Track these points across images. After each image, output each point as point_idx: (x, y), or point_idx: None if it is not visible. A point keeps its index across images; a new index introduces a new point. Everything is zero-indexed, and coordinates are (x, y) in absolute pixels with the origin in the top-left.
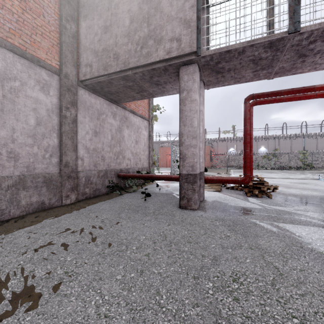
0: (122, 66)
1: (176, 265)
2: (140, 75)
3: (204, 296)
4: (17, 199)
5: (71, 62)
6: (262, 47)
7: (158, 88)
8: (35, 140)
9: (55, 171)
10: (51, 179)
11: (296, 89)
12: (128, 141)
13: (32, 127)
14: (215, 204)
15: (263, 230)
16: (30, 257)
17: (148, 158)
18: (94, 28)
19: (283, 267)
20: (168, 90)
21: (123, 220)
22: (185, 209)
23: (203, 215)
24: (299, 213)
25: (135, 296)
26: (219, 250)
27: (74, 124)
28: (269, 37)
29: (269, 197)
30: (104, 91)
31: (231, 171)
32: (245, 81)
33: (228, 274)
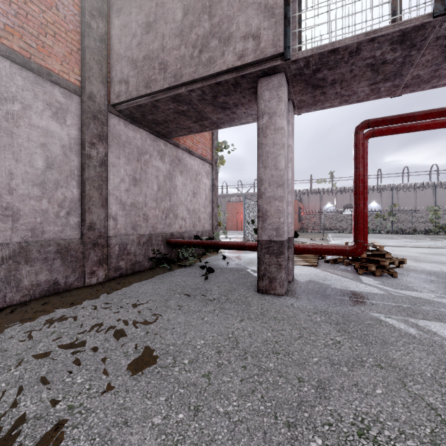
0: (171, 80)
1: (256, 396)
2: (199, 93)
3: None
4: (16, 278)
5: (98, 77)
6: (389, 43)
7: (225, 114)
8: (44, 190)
9: (74, 236)
10: (68, 248)
11: (438, 111)
12: (183, 193)
13: (39, 171)
14: (311, 287)
15: (394, 332)
16: (18, 375)
17: (211, 218)
18: (132, 26)
19: (444, 407)
20: (240, 117)
21: (172, 311)
22: (265, 294)
23: (295, 305)
24: None
25: None
26: (326, 368)
27: (103, 168)
28: (400, 25)
29: (392, 275)
30: (146, 120)
31: (328, 236)
32: (357, 100)
33: (348, 419)
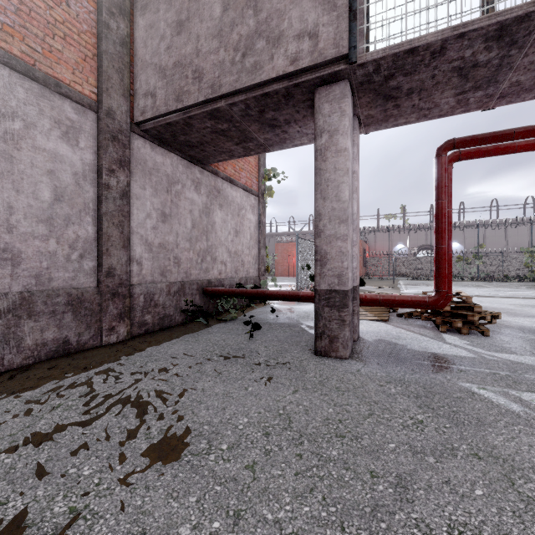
0: (208, 91)
1: (316, 498)
2: (242, 107)
3: None
4: (17, 336)
5: (119, 89)
6: (483, 39)
7: (274, 134)
8: (52, 228)
9: (89, 284)
10: (81, 299)
11: None
12: (222, 231)
13: (45, 204)
14: (382, 348)
15: (492, 409)
16: (9, 464)
17: (257, 261)
18: (160, 26)
19: None
20: (292, 138)
21: (208, 379)
22: (324, 356)
23: (362, 371)
24: None
25: None
26: (407, 458)
27: (124, 200)
28: (498, 15)
29: (483, 333)
30: (178, 142)
31: (400, 283)
32: (439, 114)
33: (440, 533)
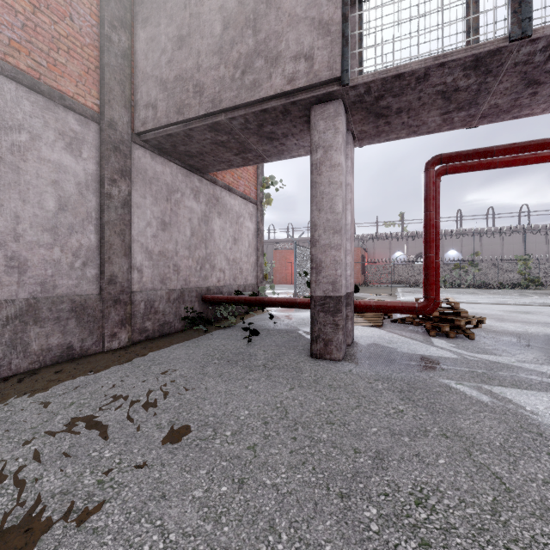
0: (209, 105)
1: (307, 468)
2: (242, 121)
3: (361, 537)
4: (24, 341)
5: (120, 100)
6: (461, 68)
7: (272, 146)
8: (56, 237)
9: (92, 291)
10: (84, 306)
11: (520, 145)
12: (221, 239)
13: (50, 213)
14: (373, 350)
15: (464, 400)
16: (36, 450)
17: (255, 269)
18: (161, 40)
19: (510, 475)
20: (290, 150)
21: (210, 379)
22: (320, 359)
23: (354, 371)
24: (528, 367)
25: (229, 535)
26: (386, 439)
27: (126, 209)
28: (473, 49)
29: (469, 337)
30: (177, 152)
31: (397, 291)
32: (427, 131)
33: (406, 489)
